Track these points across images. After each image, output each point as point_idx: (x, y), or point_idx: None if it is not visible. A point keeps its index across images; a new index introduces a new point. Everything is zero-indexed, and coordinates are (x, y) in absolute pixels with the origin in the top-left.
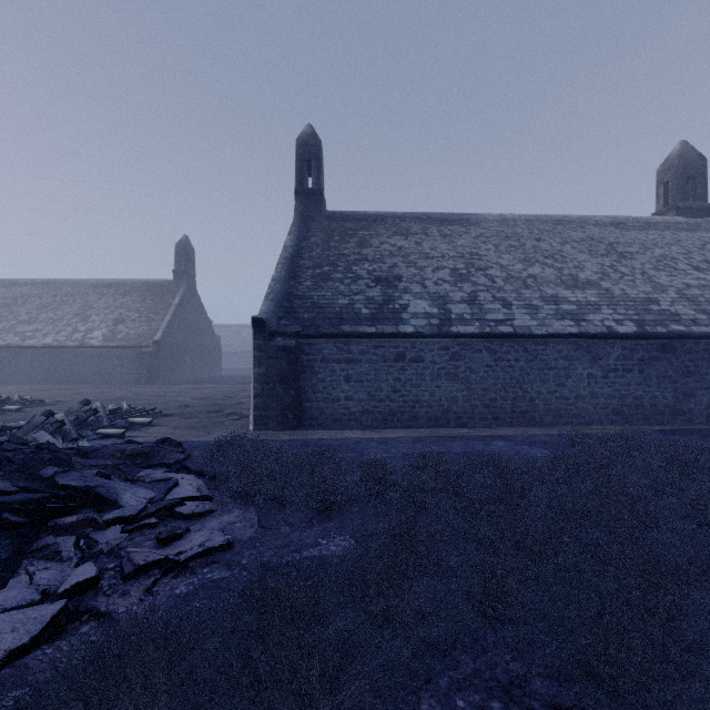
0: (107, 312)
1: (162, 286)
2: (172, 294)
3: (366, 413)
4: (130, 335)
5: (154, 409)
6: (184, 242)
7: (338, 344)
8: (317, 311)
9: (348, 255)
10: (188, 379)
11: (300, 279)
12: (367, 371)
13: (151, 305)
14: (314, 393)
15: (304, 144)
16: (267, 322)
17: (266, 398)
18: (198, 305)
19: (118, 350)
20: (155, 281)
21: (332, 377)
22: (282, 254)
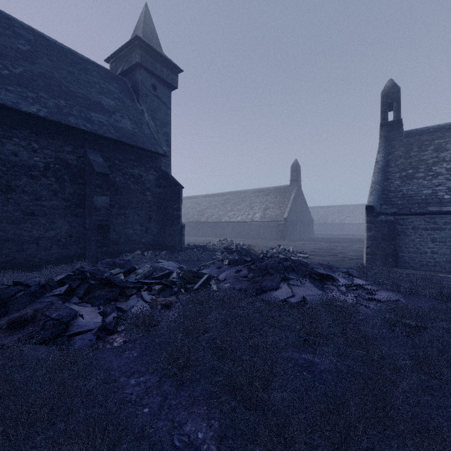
0: (260, 204)
1: (284, 189)
2: (290, 193)
3: (449, 262)
4: (272, 215)
5: (303, 251)
6: (295, 163)
7: (425, 218)
8: (407, 199)
9: (427, 160)
10: (297, 239)
11: (390, 180)
12: (450, 235)
13: (280, 199)
14: (406, 247)
15: (387, 94)
16: (375, 207)
17: (374, 249)
18: (302, 197)
19: (267, 223)
20: (280, 186)
21: (420, 239)
22: (376, 166)
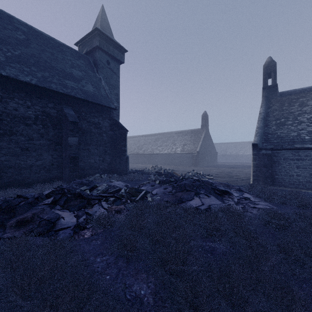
0: (180, 142)
1: (197, 131)
2: (201, 134)
3: (308, 182)
4: (188, 149)
5: (209, 174)
6: (205, 113)
7: (292, 152)
8: (280, 139)
9: (294, 112)
10: (206, 165)
11: (269, 126)
12: (309, 164)
13: (194, 138)
14: (279, 172)
15: (267, 67)
16: (258, 144)
17: (258, 173)
18: (209, 137)
19: (185, 154)
20: (194, 129)
21: (289, 166)
22: (259, 116)
